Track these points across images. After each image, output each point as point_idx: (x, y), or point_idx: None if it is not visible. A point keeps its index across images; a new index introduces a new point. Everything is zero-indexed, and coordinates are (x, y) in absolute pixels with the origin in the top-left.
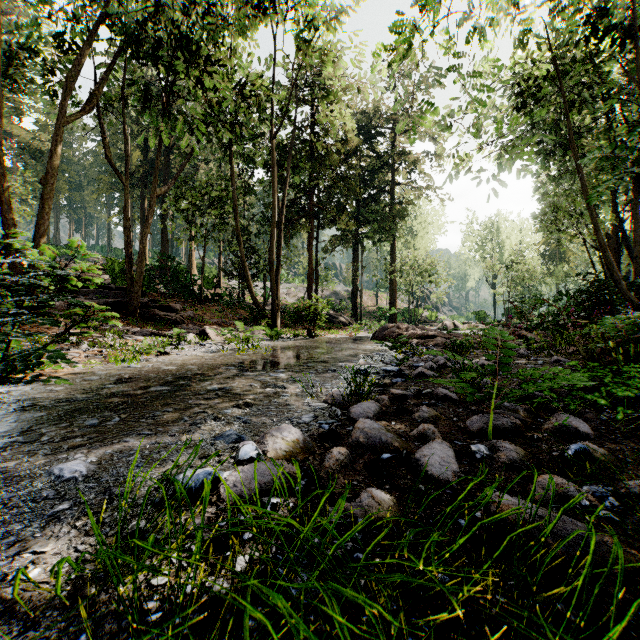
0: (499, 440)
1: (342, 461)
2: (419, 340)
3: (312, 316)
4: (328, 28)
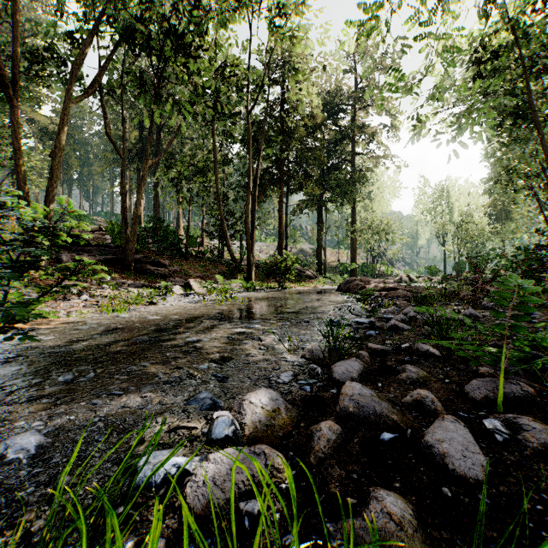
0: (518, 415)
1: (334, 442)
2: (381, 292)
3: (283, 270)
4: (297, 14)
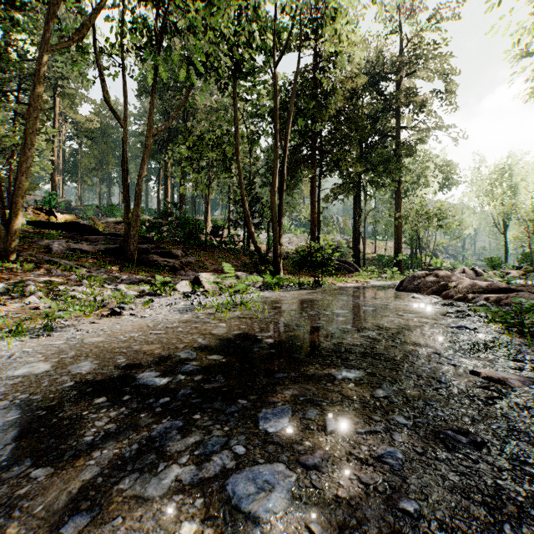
0: None
1: None
2: (486, 295)
3: (319, 261)
4: None
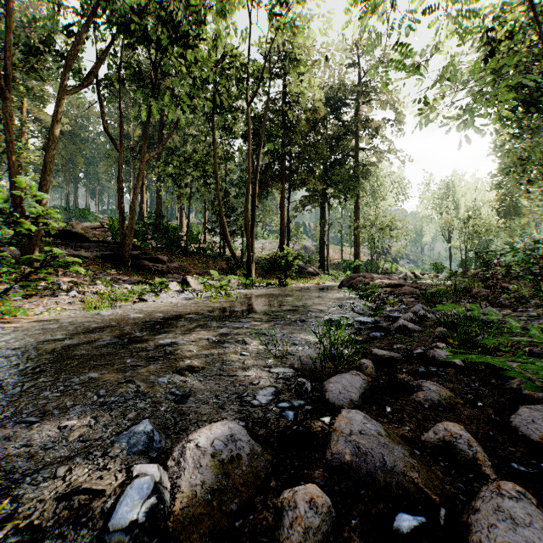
0: None
1: (317, 531)
2: (386, 289)
3: (283, 266)
4: (298, 2)
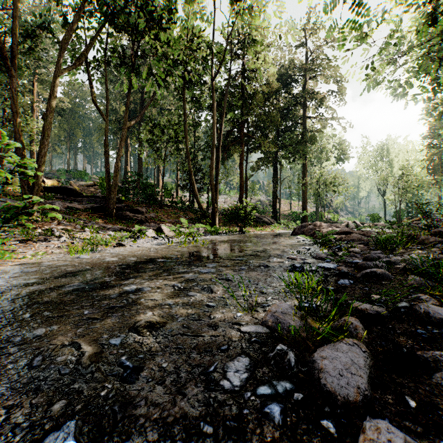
0: None
1: None
2: (336, 236)
3: (243, 216)
4: None
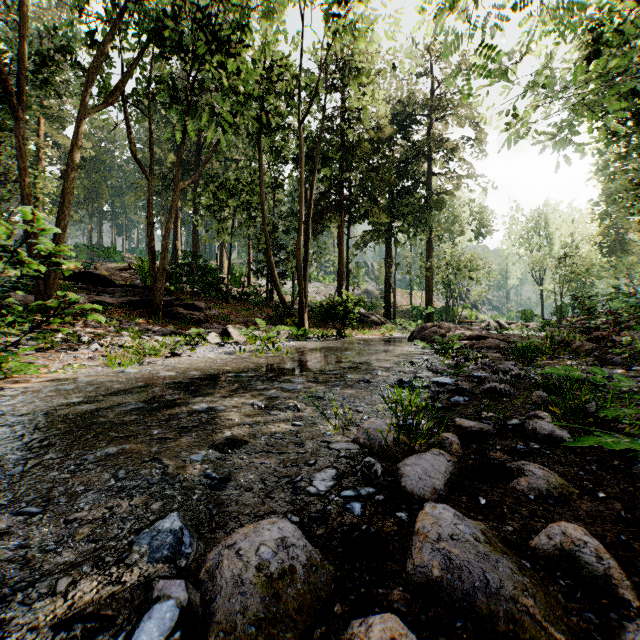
0: None
1: None
2: (466, 342)
3: (342, 314)
4: None
